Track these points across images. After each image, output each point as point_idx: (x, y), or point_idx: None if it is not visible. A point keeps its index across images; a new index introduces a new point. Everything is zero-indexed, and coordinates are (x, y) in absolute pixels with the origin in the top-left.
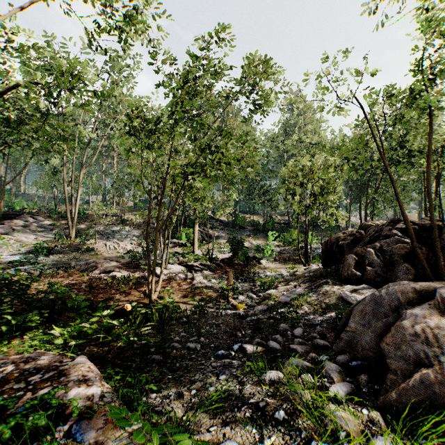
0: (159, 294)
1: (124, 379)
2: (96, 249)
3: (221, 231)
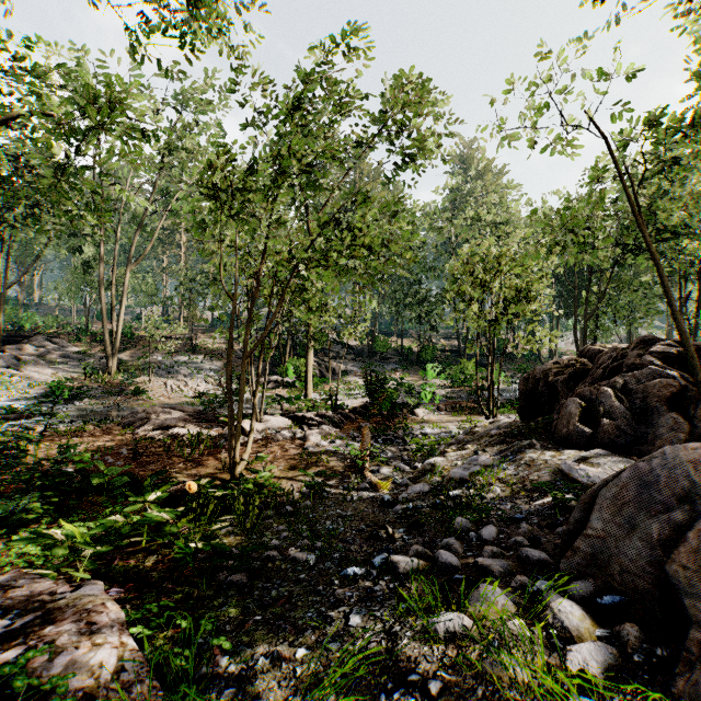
0: (248, 464)
1: (174, 623)
2: (150, 391)
3: (351, 364)
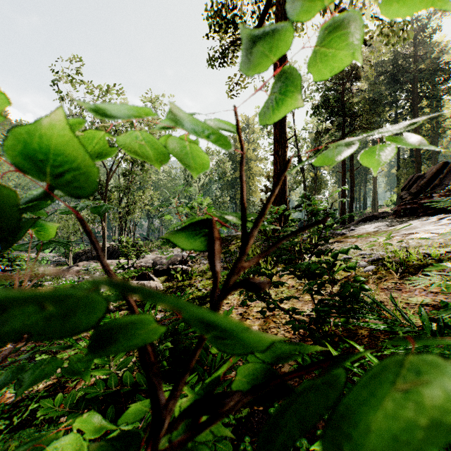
0: None
1: None
2: None
3: None
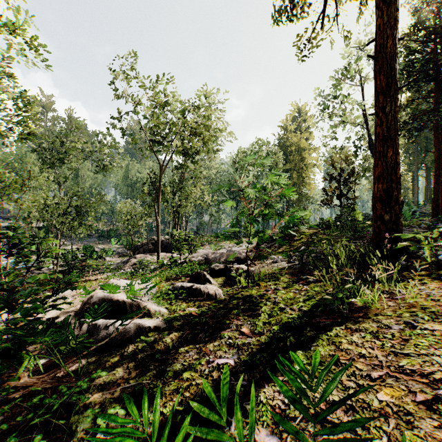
0: None
1: None
2: None
3: (69, 239)
